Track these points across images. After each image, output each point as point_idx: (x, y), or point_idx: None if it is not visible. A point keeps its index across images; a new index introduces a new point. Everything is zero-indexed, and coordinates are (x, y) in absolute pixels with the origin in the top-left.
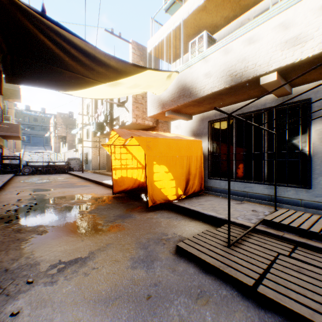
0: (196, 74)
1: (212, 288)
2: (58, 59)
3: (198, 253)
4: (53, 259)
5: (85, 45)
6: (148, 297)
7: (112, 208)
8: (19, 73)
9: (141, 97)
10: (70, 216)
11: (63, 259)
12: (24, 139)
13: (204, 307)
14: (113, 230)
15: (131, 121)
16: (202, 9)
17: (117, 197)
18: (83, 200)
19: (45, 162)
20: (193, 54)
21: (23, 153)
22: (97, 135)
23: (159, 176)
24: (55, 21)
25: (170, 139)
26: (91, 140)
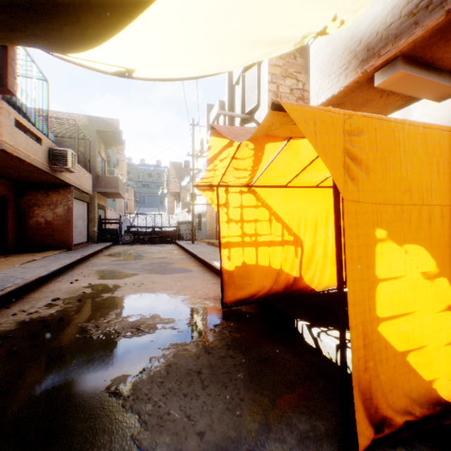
0: None
1: None
2: None
3: None
4: None
5: None
6: None
7: (209, 374)
8: None
9: (288, 90)
10: (66, 408)
11: None
12: (136, 199)
13: None
14: None
15: None
16: None
17: (233, 318)
18: (156, 317)
19: (147, 227)
20: None
21: (134, 216)
22: None
23: (399, 297)
24: None
25: (443, 127)
26: None
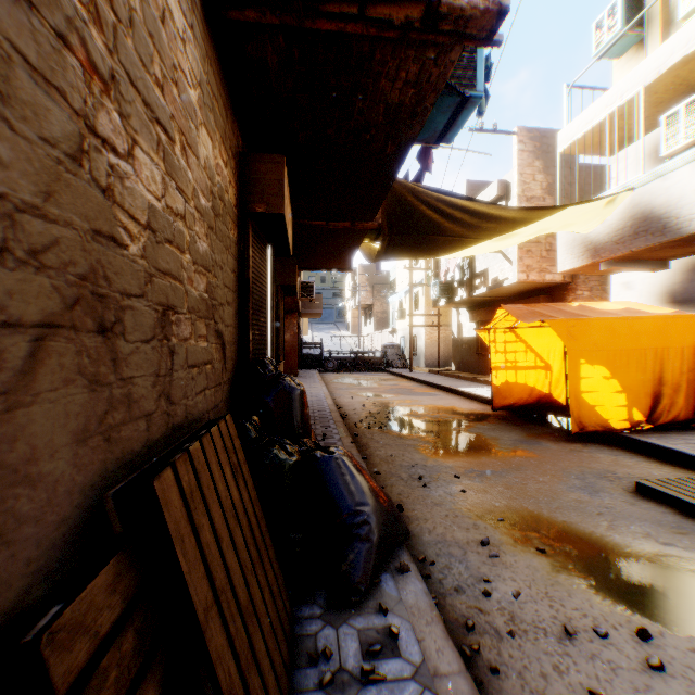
0: (677, 189)
1: (694, 528)
2: (435, 226)
3: (674, 494)
4: (463, 466)
5: (475, 205)
6: (598, 513)
7: (501, 429)
8: (390, 251)
9: None
10: (445, 431)
11: (474, 468)
12: None
13: (679, 535)
14: (519, 455)
15: (515, 279)
16: (693, 58)
17: (501, 417)
18: (447, 414)
19: (352, 352)
20: (670, 138)
21: (311, 336)
22: (439, 304)
23: (591, 385)
24: (445, 191)
25: (614, 318)
26: (424, 313)
